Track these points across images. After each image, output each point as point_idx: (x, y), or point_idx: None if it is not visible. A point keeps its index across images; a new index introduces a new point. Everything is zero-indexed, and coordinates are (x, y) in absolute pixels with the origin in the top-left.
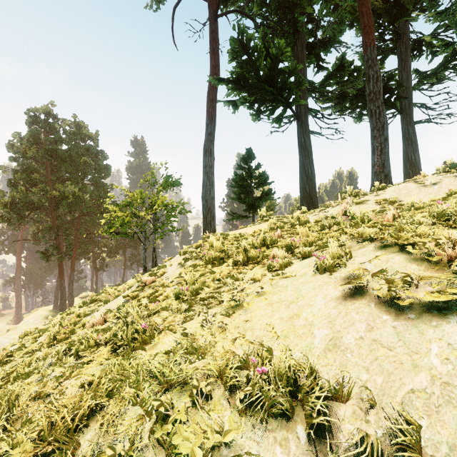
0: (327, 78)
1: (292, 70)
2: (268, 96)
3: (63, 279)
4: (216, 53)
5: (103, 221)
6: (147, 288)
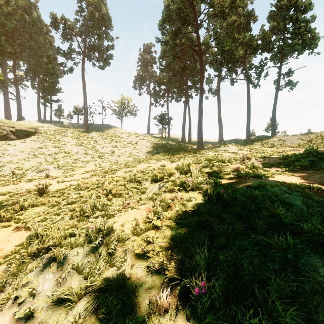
0: None
1: None
2: None
3: None
4: None
5: None
6: None
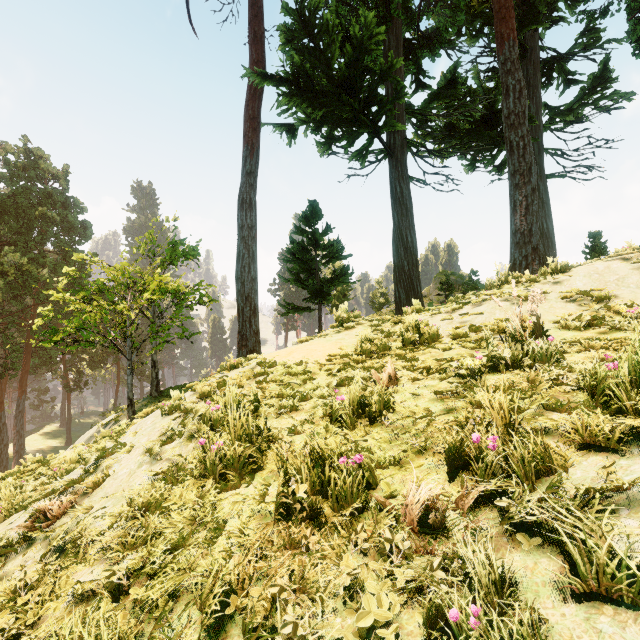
0: (432, 98)
1: (385, 70)
2: (345, 113)
3: (3, 410)
4: (259, 40)
5: (39, 320)
6: (43, 534)
